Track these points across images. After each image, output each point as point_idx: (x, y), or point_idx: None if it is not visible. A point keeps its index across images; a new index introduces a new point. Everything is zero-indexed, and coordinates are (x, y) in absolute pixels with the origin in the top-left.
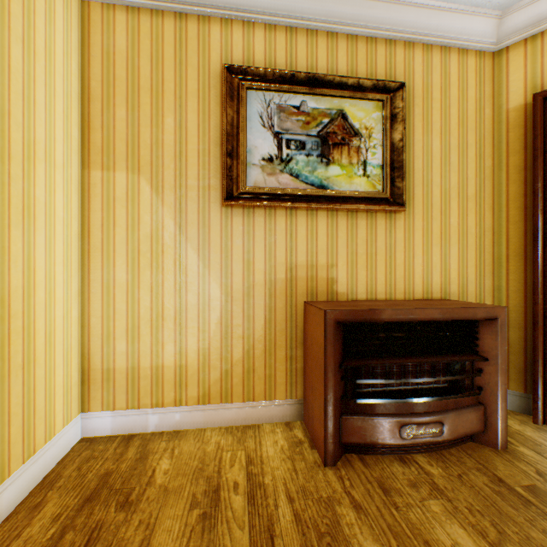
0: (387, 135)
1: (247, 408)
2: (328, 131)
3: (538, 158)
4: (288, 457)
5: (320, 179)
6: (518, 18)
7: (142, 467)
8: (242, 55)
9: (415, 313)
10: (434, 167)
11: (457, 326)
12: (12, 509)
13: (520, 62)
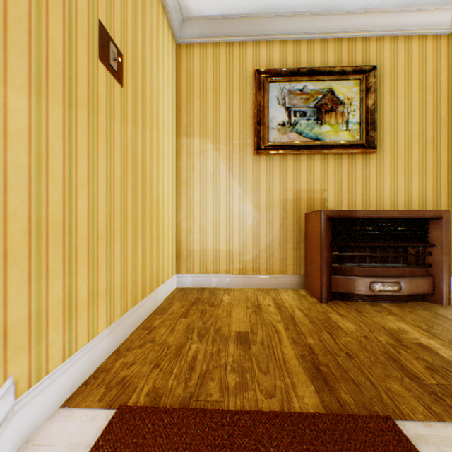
0: (363, 102)
1: (269, 278)
2: (321, 103)
3: None
4: (297, 299)
5: (315, 135)
6: None
7: (215, 297)
8: (265, 62)
9: (380, 213)
10: (399, 121)
11: (412, 223)
12: (160, 303)
13: None
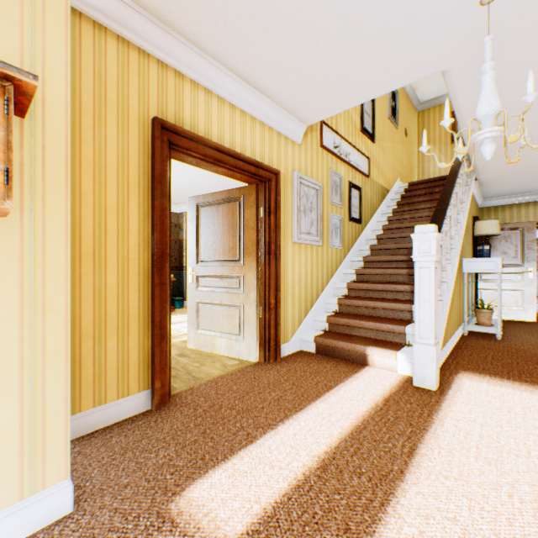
0: None
1: None
2: None
3: None
4: None
5: None
6: None
7: None
8: None
9: None
10: None
11: None
12: None
13: None
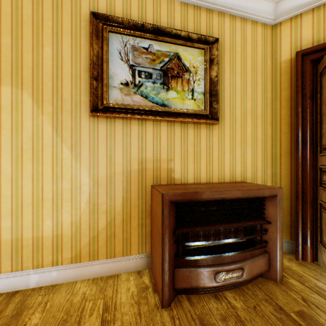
0: (207, 72)
1: (109, 263)
2: (168, 67)
3: (299, 92)
4: (136, 302)
5: (162, 100)
6: (287, 4)
7: (14, 324)
8: (106, 7)
9: (225, 193)
10: (237, 95)
11: (252, 201)
12: None
13: (288, 32)
